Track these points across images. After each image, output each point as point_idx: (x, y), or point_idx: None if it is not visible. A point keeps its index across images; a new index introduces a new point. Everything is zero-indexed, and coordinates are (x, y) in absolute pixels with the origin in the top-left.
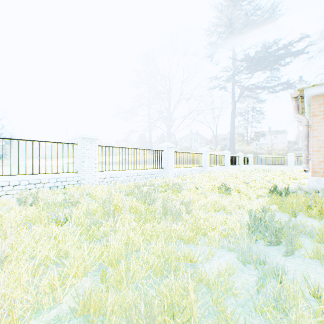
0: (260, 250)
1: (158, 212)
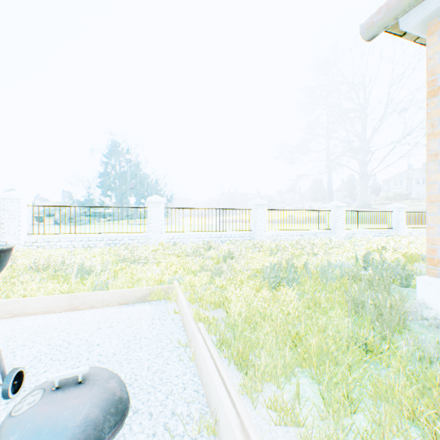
0: (349, 266)
1: (306, 253)
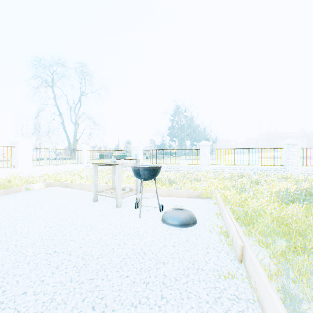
0: None
1: None
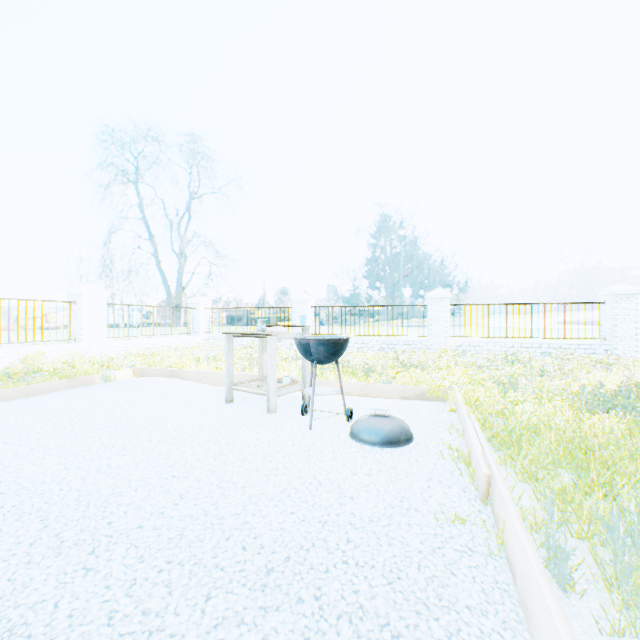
0: None
1: None
